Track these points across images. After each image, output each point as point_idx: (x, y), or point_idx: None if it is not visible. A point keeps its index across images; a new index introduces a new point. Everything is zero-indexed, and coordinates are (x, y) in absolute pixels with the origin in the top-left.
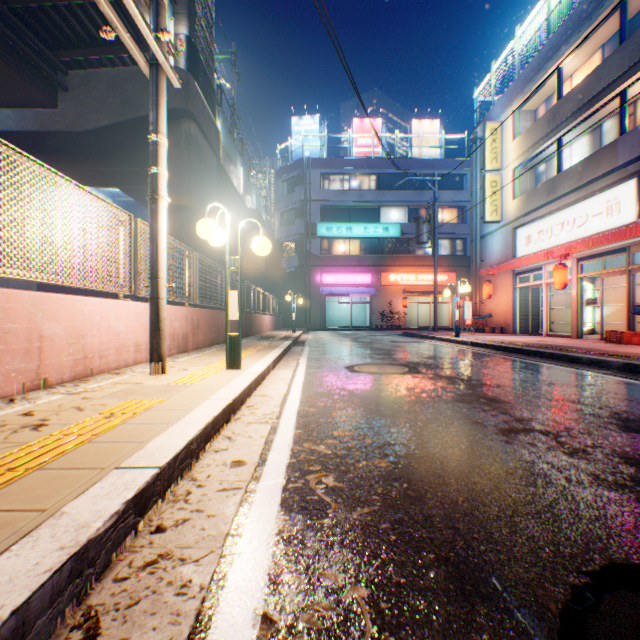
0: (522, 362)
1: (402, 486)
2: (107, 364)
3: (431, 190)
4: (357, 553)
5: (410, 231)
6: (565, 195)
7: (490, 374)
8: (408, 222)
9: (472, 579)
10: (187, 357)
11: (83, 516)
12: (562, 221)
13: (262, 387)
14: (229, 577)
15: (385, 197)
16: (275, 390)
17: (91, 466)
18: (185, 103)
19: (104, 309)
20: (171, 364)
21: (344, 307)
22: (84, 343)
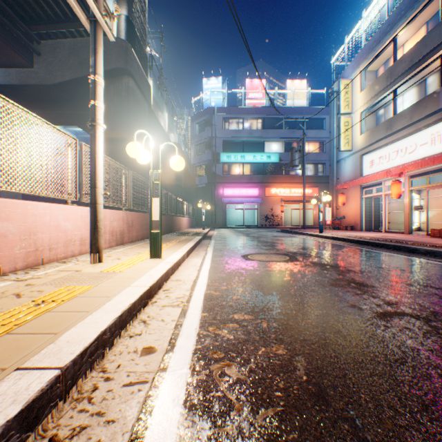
0: (373, 252)
1: (302, 379)
2: (56, 255)
3: (300, 129)
4: None
5: (286, 158)
6: (399, 130)
7: (352, 262)
8: (284, 152)
9: None
10: (123, 248)
11: None
12: (397, 149)
13: (177, 273)
14: None
15: (268, 134)
16: (187, 275)
17: None
18: (125, 64)
19: (53, 212)
20: (109, 254)
21: (239, 212)
22: (35, 239)
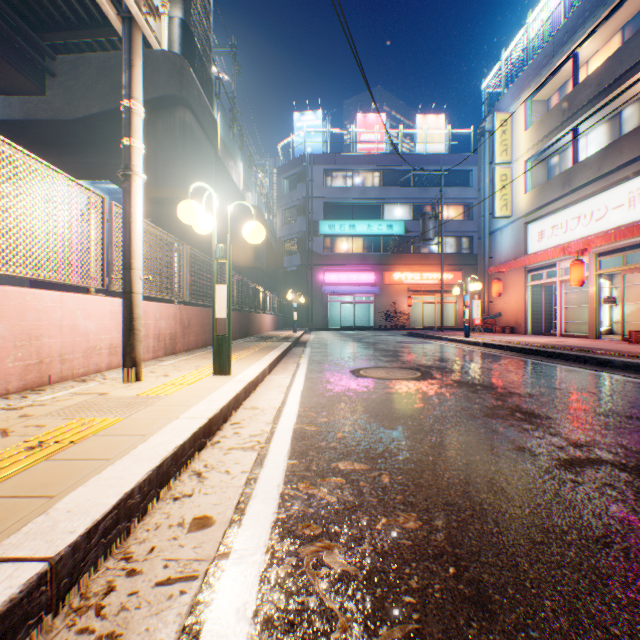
0: (545, 365)
1: (448, 573)
2: (71, 370)
3: (436, 187)
4: None
5: (415, 229)
6: (582, 187)
7: (515, 380)
8: (413, 219)
9: None
10: (174, 360)
11: None
12: (578, 215)
13: (254, 397)
14: None
15: (389, 194)
16: (268, 401)
17: None
18: (179, 89)
19: (67, 305)
20: (152, 368)
21: (347, 306)
22: (38, 345)
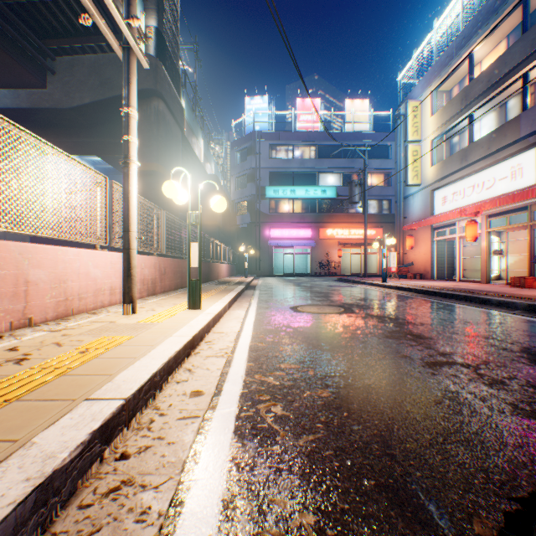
0: (441, 303)
1: (343, 415)
2: (85, 305)
3: (362, 159)
4: (304, 479)
5: (344, 193)
6: (476, 162)
7: (414, 314)
8: (342, 185)
9: (411, 506)
10: (155, 299)
11: (51, 447)
12: (473, 184)
13: (219, 325)
14: (186, 503)
15: (323, 164)
16: (230, 327)
17: (63, 398)
18: (154, 84)
19: (83, 258)
20: (141, 305)
21: (288, 257)
22: (65, 287)
